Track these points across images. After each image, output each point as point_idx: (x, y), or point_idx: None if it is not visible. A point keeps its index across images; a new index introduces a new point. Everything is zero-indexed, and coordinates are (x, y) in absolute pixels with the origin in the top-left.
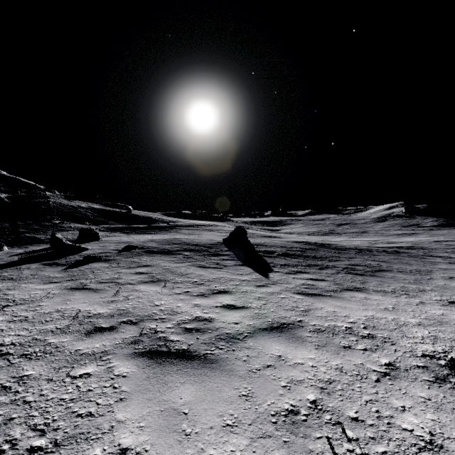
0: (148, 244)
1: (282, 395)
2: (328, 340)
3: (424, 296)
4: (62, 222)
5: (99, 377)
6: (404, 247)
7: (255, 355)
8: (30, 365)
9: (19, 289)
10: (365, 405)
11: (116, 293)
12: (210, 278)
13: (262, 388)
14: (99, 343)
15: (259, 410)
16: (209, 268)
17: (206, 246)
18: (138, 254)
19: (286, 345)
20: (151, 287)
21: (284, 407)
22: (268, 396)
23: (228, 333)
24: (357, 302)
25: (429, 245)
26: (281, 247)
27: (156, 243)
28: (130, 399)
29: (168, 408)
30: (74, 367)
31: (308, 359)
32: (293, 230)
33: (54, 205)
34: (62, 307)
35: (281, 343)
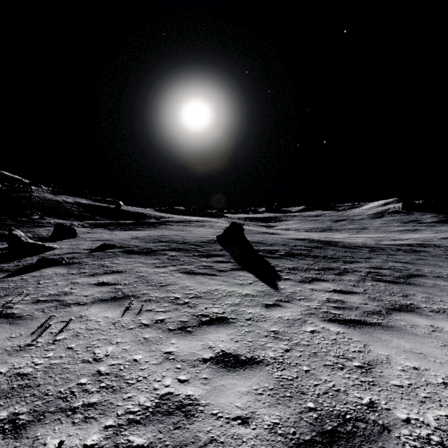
0: (129, 242)
1: None
2: None
3: None
4: (41, 218)
5: None
6: (415, 245)
7: None
8: None
9: None
10: None
11: (42, 327)
12: (198, 292)
13: None
14: None
15: None
16: (198, 274)
17: (197, 244)
18: (113, 254)
19: None
20: (107, 311)
21: None
22: None
23: None
24: (431, 339)
25: (440, 242)
26: (283, 245)
27: (140, 241)
28: None
29: None
30: None
31: None
32: (290, 226)
33: (37, 200)
34: None
35: None
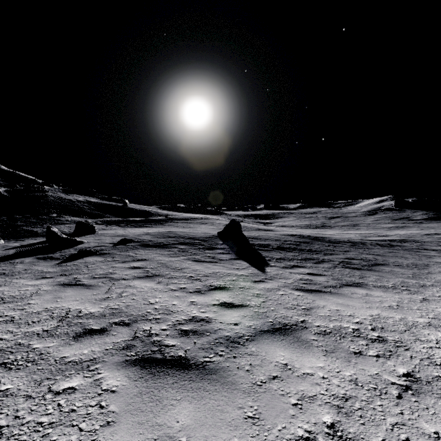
0: (143, 237)
1: (294, 417)
2: (335, 344)
3: (426, 292)
4: (59, 216)
5: (85, 392)
6: (397, 240)
7: (259, 364)
8: (9, 376)
9: (10, 285)
10: (391, 431)
11: (109, 290)
12: (205, 273)
13: (270, 407)
14: (87, 349)
15: (269, 438)
16: (204, 262)
17: (201, 239)
18: (133, 247)
19: (292, 350)
20: (146, 283)
21: (298, 433)
22: (278, 418)
23: (227, 335)
24: (360, 299)
25: (421, 238)
26: (275, 240)
27: (152, 236)
28: (118, 422)
29: (162, 435)
30: (57, 380)
31: (317, 368)
32: (286, 223)
33: (52, 199)
34: (51, 305)
35: (286, 347)
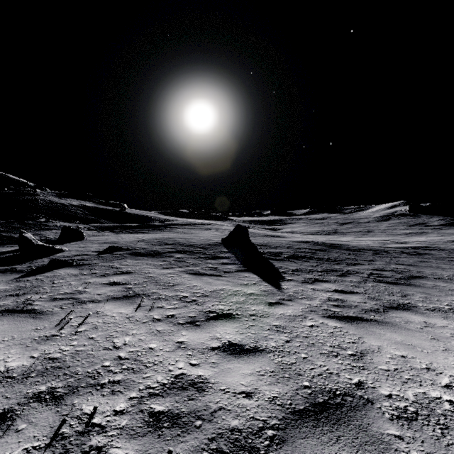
0: (136, 244)
1: None
2: (442, 450)
3: None
4: (47, 221)
5: None
6: (420, 248)
7: None
8: None
9: None
10: None
11: (63, 321)
12: (205, 291)
13: None
14: None
15: None
16: (204, 275)
17: (202, 247)
18: (121, 256)
19: None
20: (121, 307)
21: None
22: None
23: (234, 428)
24: (422, 333)
25: (445, 245)
26: (287, 247)
27: (146, 243)
28: None
29: None
30: None
31: None
32: (295, 229)
33: (42, 203)
34: None
35: None
